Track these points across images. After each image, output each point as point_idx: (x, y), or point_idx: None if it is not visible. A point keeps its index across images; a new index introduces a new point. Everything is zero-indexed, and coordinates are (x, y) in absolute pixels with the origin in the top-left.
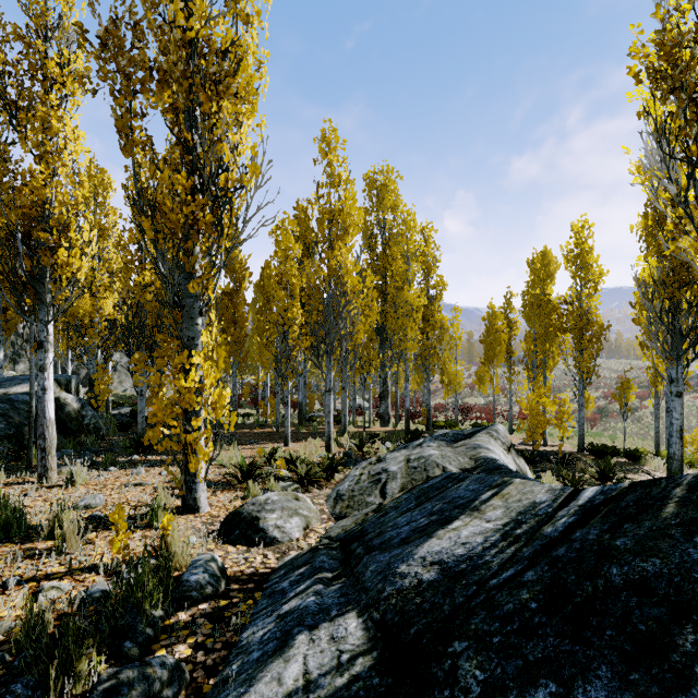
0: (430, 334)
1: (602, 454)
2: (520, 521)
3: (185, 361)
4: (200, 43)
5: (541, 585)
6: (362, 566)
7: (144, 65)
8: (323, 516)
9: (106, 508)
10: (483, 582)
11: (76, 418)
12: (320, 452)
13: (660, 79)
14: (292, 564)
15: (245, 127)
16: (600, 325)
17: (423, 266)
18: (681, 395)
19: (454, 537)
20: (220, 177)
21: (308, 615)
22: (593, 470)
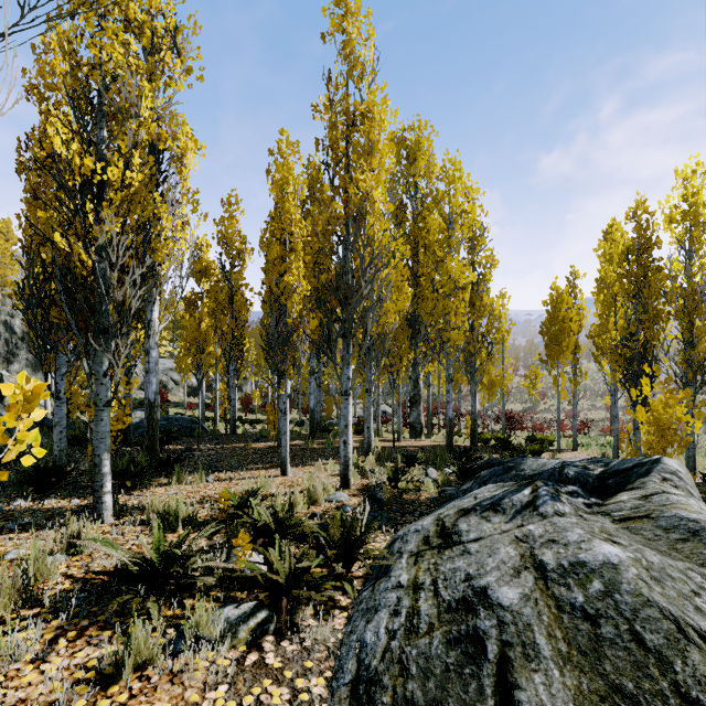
0: (476, 323)
1: None
2: None
3: None
4: None
5: None
6: None
7: None
8: None
9: None
10: None
11: None
12: (331, 489)
13: None
14: None
15: None
16: None
17: (470, 233)
18: None
19: None
20: None
21: None
22: None
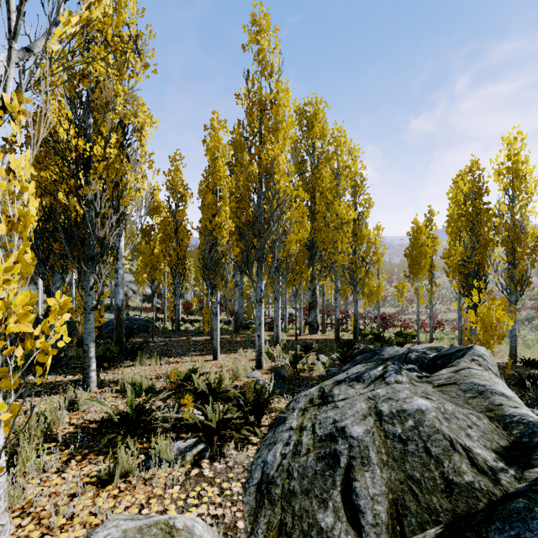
0: (357, 248)
1: None
2: None
3: None
4: None
5: None
6: None
7: None
8: None
9: None
10: None
11: None
12: (249, 369)
13: None
14: None
15: None
16: (536, 236)
17: (352, 182)
18: None
19: None
20: None
21: None
22: None
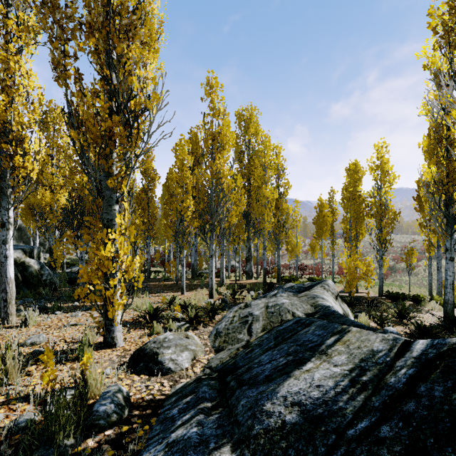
0: (279, 218)
1: (396, 298)
2: (364, 368)
3: (105, 237)
4: (115, 2)
5: (400, 445)
6: (235, 399)
7: (73, 18)
8: (206, 349)
9: (47, 344)
10: (341, 432)
11: (37, 275)
12: (205, 298)
13: (450, 32)
14: (181, 392)
15: (150, 66)
16: (393, 212)
17: (275, 172)
18: (453, 259)
19: (308, 378)
20: (130, 101)
21: (190, 448)
22: (393, 311)
